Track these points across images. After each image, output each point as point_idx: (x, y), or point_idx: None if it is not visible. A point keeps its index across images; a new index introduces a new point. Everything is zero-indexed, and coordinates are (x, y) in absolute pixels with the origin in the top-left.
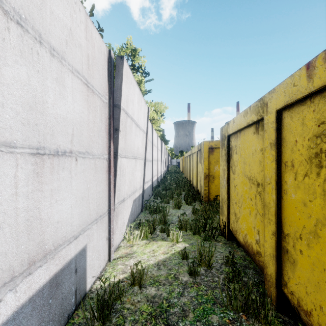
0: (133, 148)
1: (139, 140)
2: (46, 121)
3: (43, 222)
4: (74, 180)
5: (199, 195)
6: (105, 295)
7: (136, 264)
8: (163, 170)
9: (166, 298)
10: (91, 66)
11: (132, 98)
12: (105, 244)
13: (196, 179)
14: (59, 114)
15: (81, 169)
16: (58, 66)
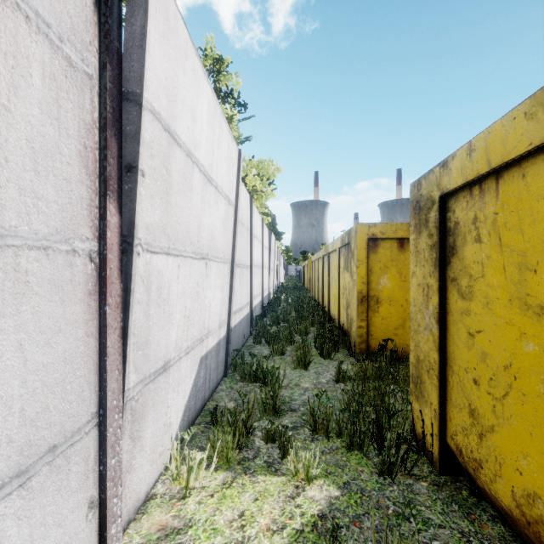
0: (196, 234)
1: (217, 218)
2: None
3: None
4: None
5: (345, 337)
6: None
7: None
8: (272, 285)
9: None
10: None
11: (191, 100)
12: (80, 528)
13: (337, 303)
14: None
15: None
16: None
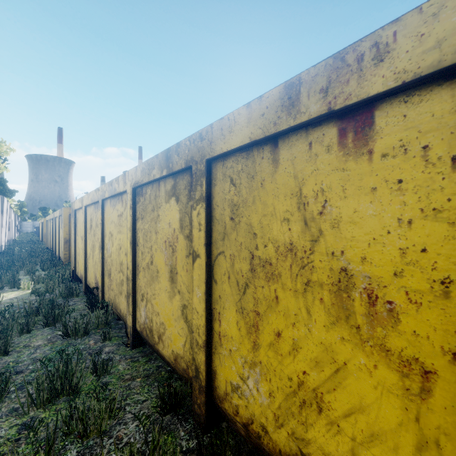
0: None
1: None
2: None
3: None
4: None
5: (60, 262)
6: None
7: None
8: (5, 240)
9: (19, 304)
10: None
11: None
12: None
13: (58, 246)
14: None
15: None
16: None
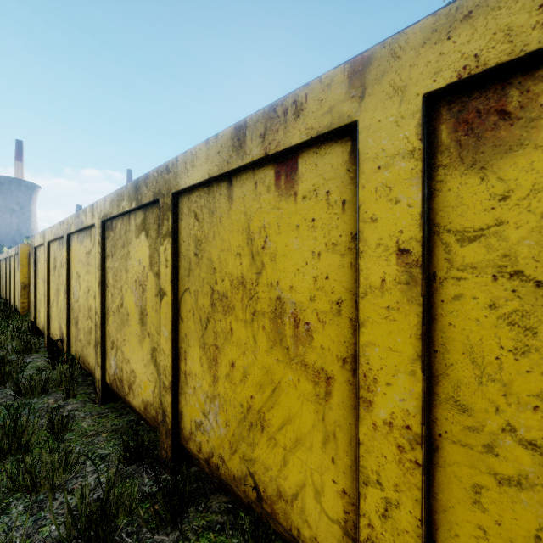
0: None
1: None
2: None
3: None
4: None
5: (16, 312)
6: None
7: None
8: None
9: None
10: None
11: None
12: None
13: (14, 293)
14: None
15: None
16: None
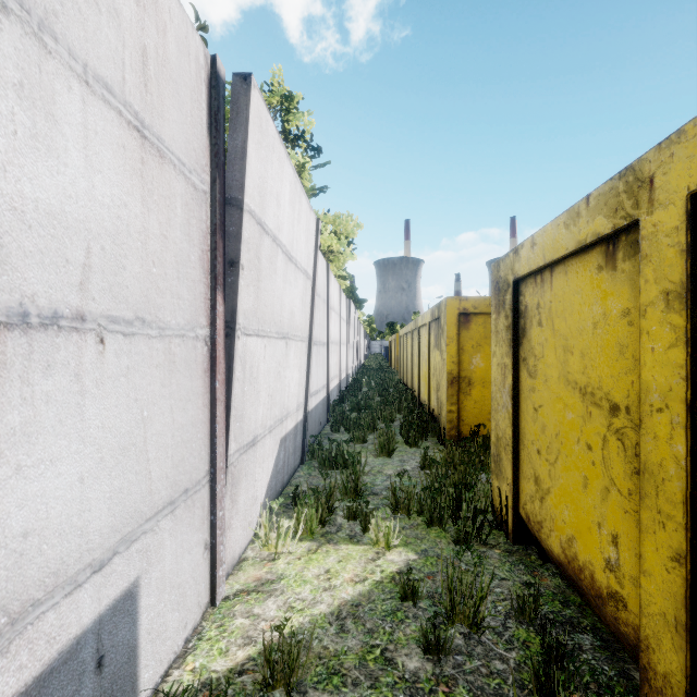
0: (279, 314)
1: (296, 295)
2: None
3: None
4: (93, 400)
5: (435, 424)
6: None
7: (279, 627)
8: (352, 365)
9: None
10: (155, 83)
11: (276, 187)
12: (200, 562)
13: (427, 386)
14: (33, 199)
15: (118, 367)
16: (28, 49)
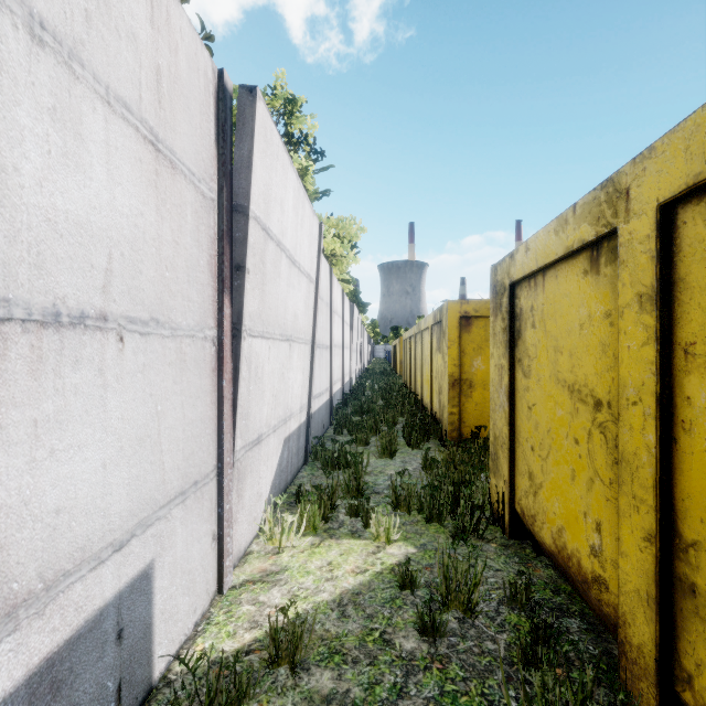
0: (282, 317)
1: (299, 298)
2: (13, 225)
3: (4, 516)
4: (114, 394)
5: (437, 426)
6: (202, 694)
7: (284, 608)
8: (355, 369)
9: (361, 703)
10: (167, 99)
11: (280, 194)
12: (208, 551)
13: (430, 389)
14: (64, 210)
15: (136, 364)
16: (60, 77)
